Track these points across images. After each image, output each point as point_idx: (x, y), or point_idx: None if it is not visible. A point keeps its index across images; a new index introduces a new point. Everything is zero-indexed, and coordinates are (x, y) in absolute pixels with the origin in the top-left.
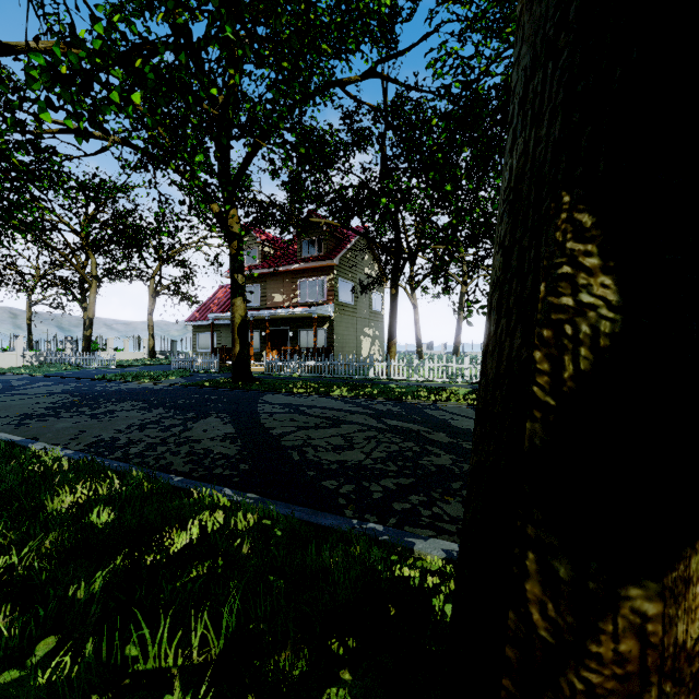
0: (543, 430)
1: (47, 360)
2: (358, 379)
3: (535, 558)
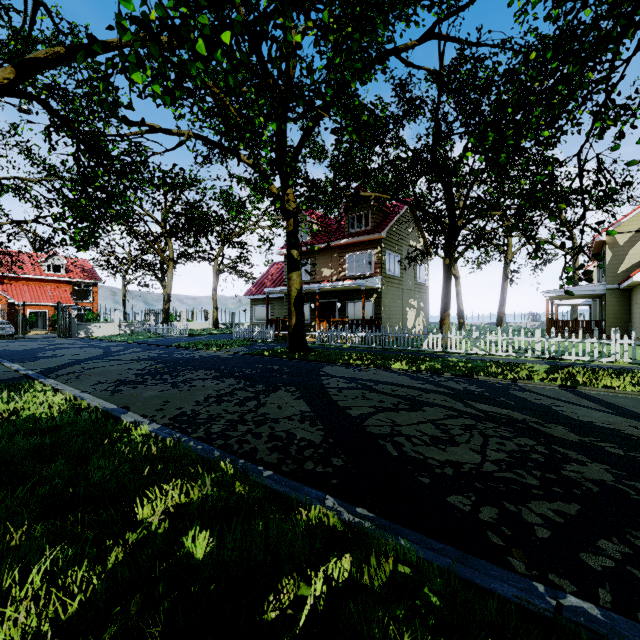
0: None
1: (136, 330)
2: (411, 351)
3: None
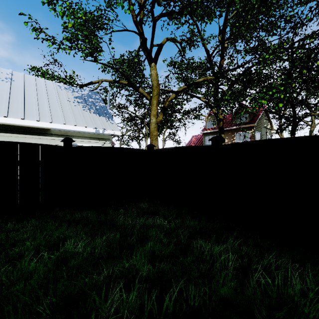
0: None
1: None
2: None
3: None
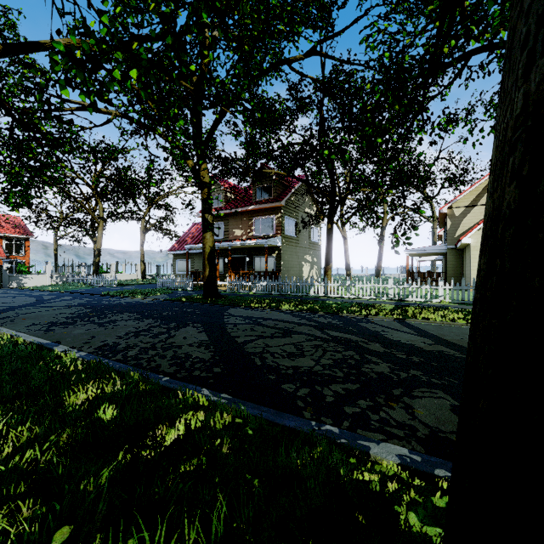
0: None
1: (68, 280)
2: (301, 296)
3: None
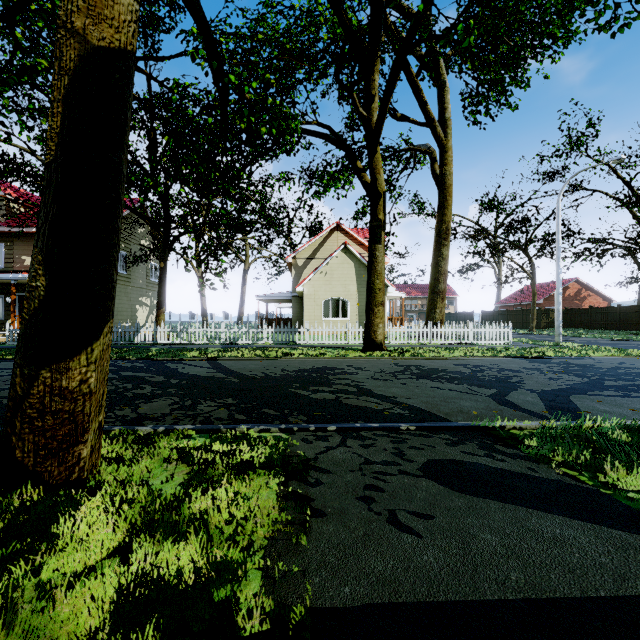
0: (25, 327)
1: None
2: (124, 345)
3: (20, 370)
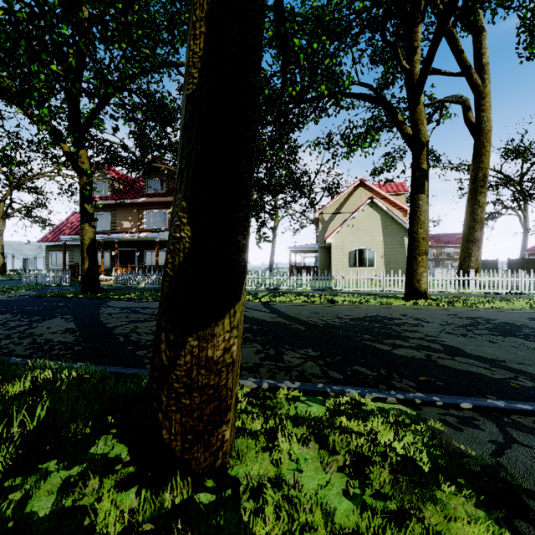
0: (169, 285)
1: None
2: None
3: (165, 335)
